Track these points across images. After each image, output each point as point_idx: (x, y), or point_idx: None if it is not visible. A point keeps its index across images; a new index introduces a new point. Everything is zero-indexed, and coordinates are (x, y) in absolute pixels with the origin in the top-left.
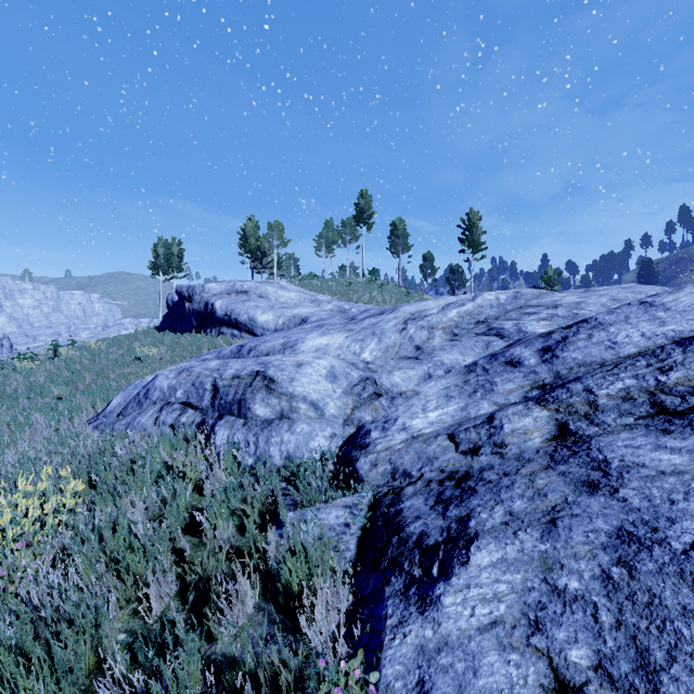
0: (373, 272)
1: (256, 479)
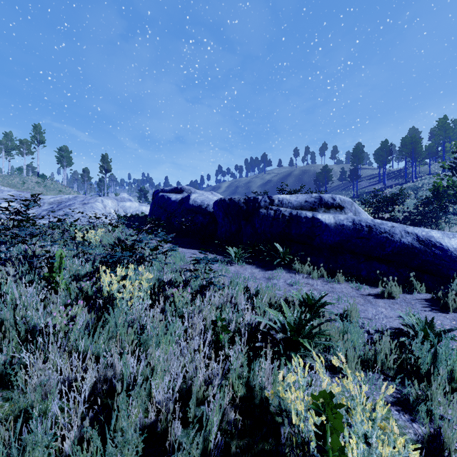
0: (43, 176)
1: None
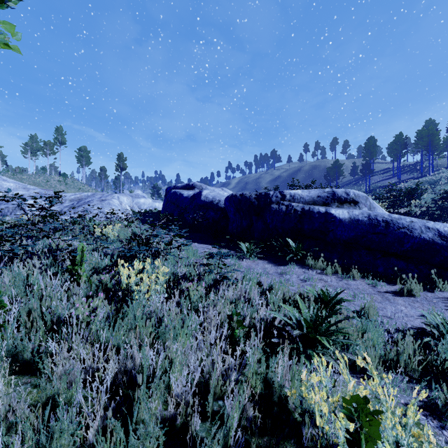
0: (64, 175)
1: None
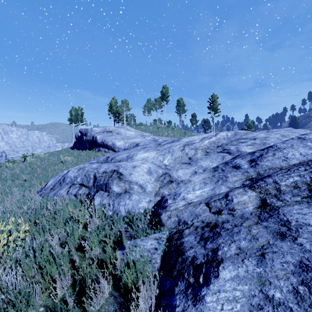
0: (169, 122)
1: (113, 222)
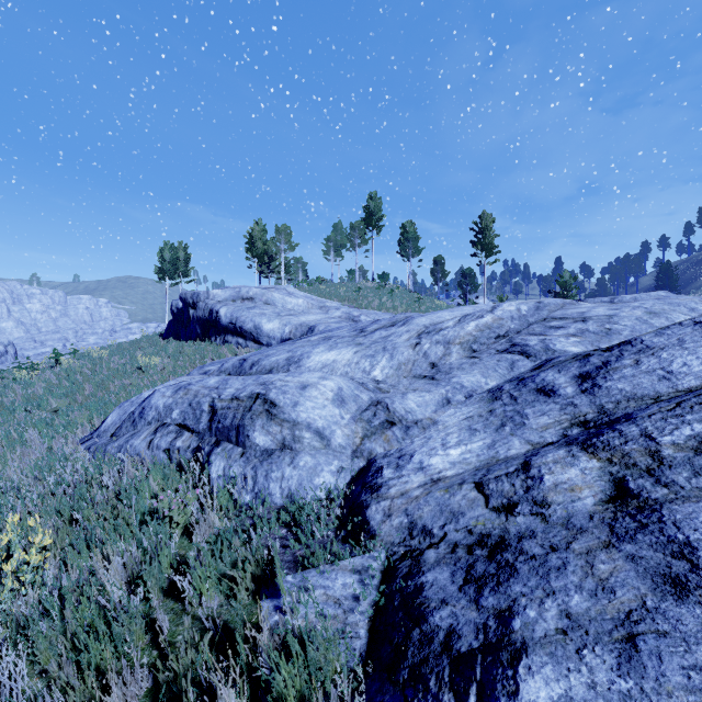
0: (383, 277)
1: (253, 522)
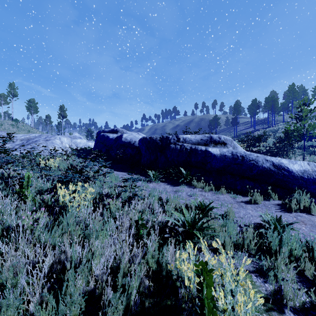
0: (16, 120)
1: None
